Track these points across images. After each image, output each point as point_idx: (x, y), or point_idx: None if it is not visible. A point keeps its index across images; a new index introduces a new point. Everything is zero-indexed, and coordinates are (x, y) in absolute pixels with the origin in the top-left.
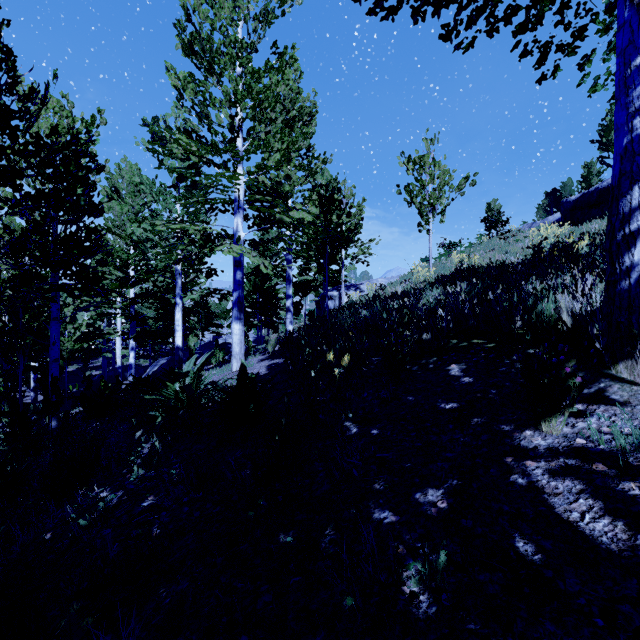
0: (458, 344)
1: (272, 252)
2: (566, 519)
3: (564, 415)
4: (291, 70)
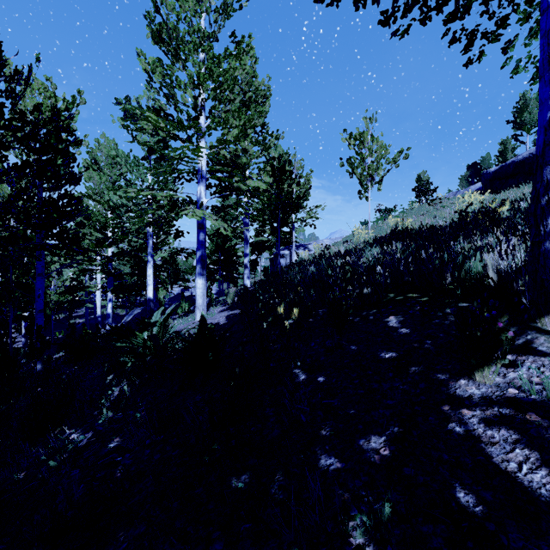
0: (395, 298)
1: (232, 216)
2: (504, 469)
3: (495, 365)
4: (247, 56)
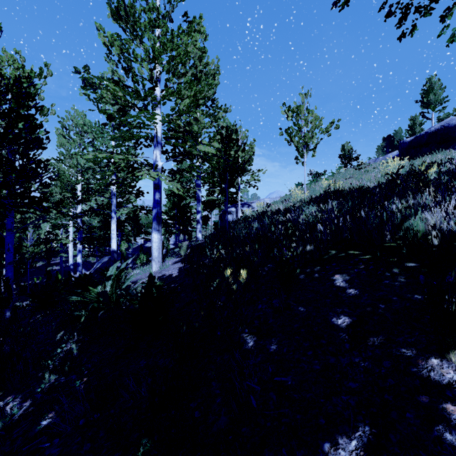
0: (337, 254)
1: (187, 179)
2: None
3: None
4: (198, 34)
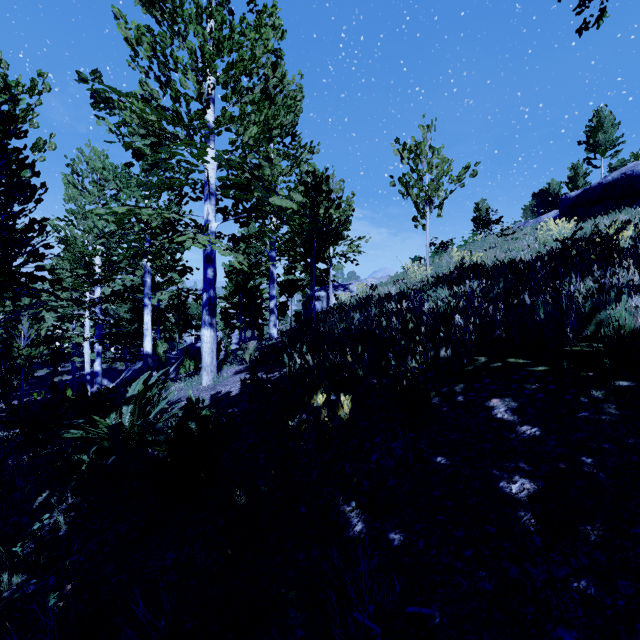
0: (488, 364)
1: (257, 250)
2: None
3: None
4: (271, 31)
